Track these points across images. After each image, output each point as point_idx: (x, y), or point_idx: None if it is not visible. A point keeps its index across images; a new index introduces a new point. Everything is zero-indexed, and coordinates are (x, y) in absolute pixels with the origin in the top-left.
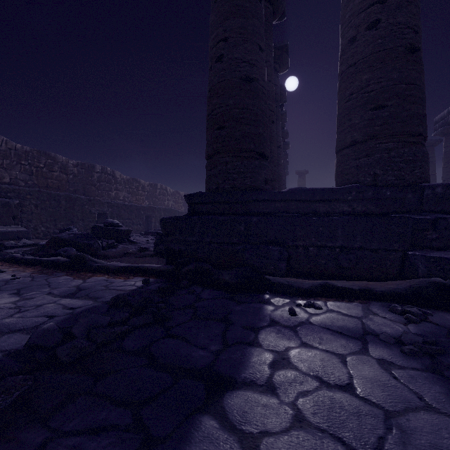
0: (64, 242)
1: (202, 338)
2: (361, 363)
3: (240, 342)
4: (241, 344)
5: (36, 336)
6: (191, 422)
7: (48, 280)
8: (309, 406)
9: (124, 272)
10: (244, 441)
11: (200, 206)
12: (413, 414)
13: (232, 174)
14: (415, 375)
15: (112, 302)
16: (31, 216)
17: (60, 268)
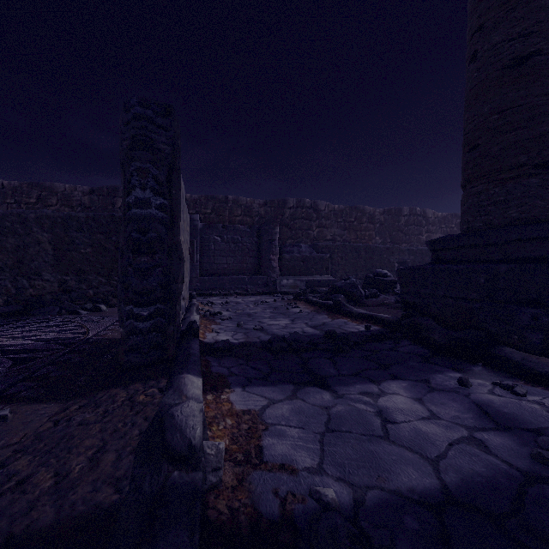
0: (338, 290)
1: (346, 366)
2: (445, 428)
3: (368, 377)
4: (367, 379)
5: (273, 337)
6: (284, 383)
7: (314, 316)
8: (343, 409)
9: (361, 318)
10: (292, 396)
11: (444, 253)
12: (405, 451)
13: (485, 206)
14: (483, 458)
15: (325, 334)
16: (338, 267)
17: (327, 310)
